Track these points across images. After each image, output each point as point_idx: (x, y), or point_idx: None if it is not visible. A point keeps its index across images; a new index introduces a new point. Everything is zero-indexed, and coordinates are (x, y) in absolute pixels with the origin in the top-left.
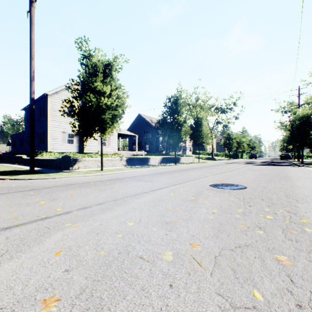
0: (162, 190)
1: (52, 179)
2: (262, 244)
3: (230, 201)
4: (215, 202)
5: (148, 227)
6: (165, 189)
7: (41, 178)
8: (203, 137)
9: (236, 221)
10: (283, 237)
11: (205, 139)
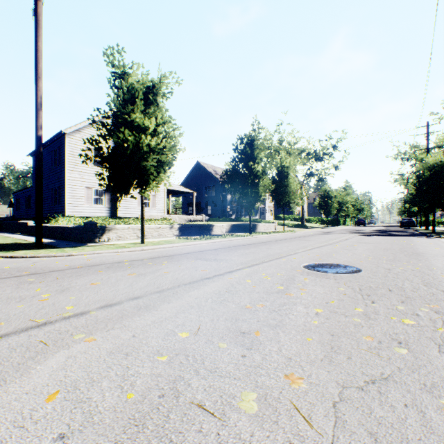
0: (232, 275)
1: (68, 257)
2: (411, 376)
3: (340, 293)
4: (317, 295)
5: (212, 342)
6: (238, 273)
7: (51, 256)
8: (290, 195)
9: (356, 329)
10: (443, 361)
11: (293, 197)
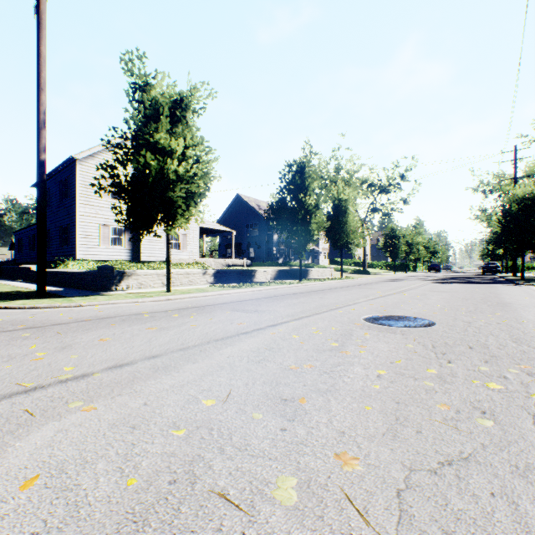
0: (275, 329)
1: (75, 308)
2: (499, 455)
3: (408, 351)
4: (380, 353)
5: (244, 412)
6: (283, 326)
7: (55, 306)
8: (349, 234)
9: (428, 395)
10: None
11: (352, 237)
